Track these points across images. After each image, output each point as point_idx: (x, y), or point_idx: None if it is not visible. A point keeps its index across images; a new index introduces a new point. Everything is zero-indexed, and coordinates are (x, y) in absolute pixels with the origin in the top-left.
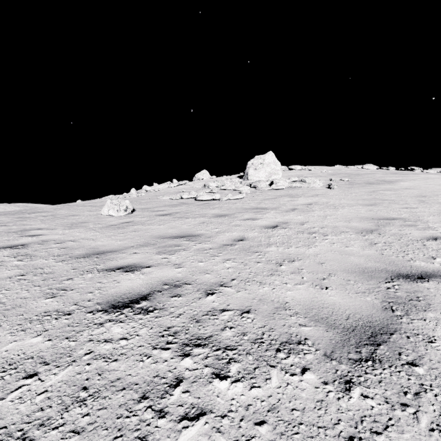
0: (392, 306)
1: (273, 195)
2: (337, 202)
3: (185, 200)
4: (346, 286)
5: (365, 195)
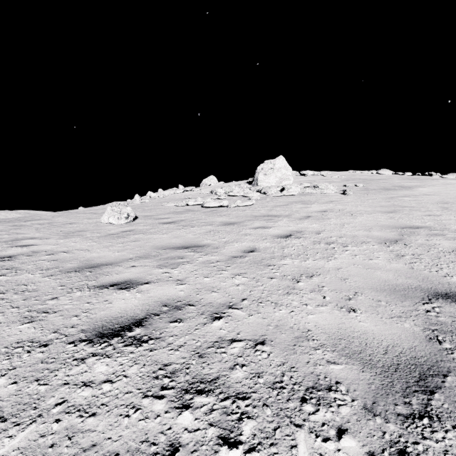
0: (437, 335)
1: (284, 201)
2: (354, 209)
3: (190, 206)
4: (377, 309)
5: (383, 201)
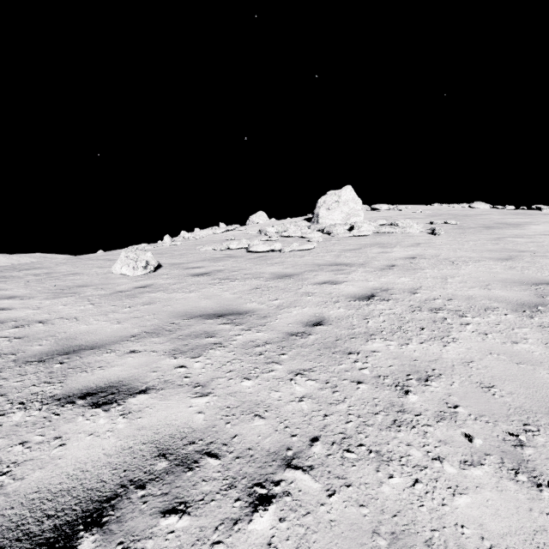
0: None
1: (355, 244)
2: (453, 255)
3: (232, 251)
4: None
5: (489, 244)
